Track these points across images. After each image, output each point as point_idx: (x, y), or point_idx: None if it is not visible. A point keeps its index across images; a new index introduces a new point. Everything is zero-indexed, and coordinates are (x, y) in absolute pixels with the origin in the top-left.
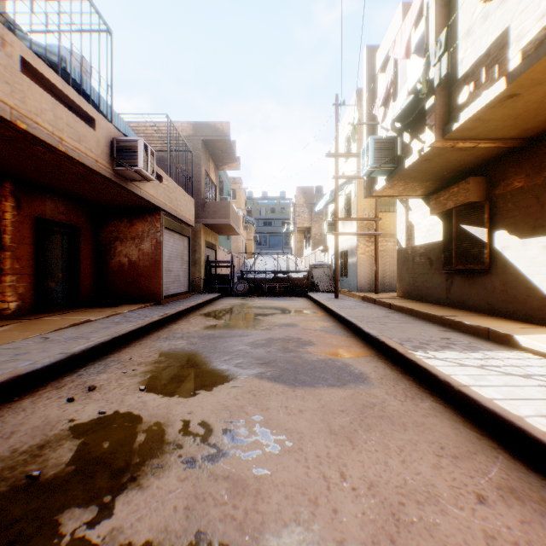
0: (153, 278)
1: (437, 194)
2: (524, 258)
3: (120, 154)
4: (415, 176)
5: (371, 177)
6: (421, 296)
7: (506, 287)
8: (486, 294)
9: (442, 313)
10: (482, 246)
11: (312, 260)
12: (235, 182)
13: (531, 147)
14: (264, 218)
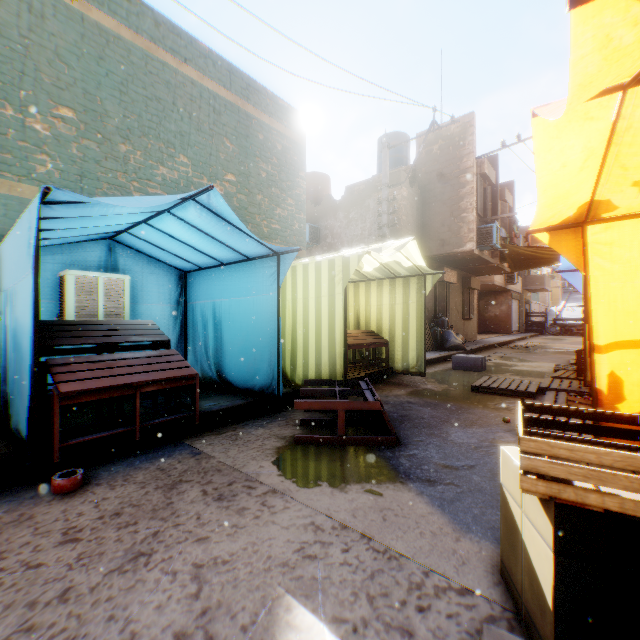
0: (506, 322)
1: None
2: None
3: (507, 278)
4: None
5: None
6: None
7: None
8: None
9: None
10: None
11: None
12: None
13: None
14: None
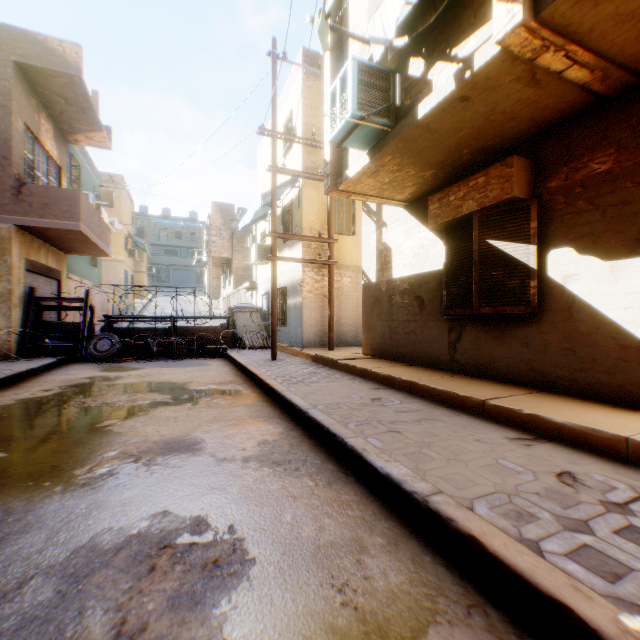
0: None
1: (443, 192)
2: (615, 294)
3: None
4: (422, 149)
5: (337, 158)
6: (403, 355)
7: (574, 343)
8: (531, 355)
9: (475, 392)
10: (528, 276)
11: (234, 302)
12: (114, 182)
13: (632, 97)
14: (165, 245)
